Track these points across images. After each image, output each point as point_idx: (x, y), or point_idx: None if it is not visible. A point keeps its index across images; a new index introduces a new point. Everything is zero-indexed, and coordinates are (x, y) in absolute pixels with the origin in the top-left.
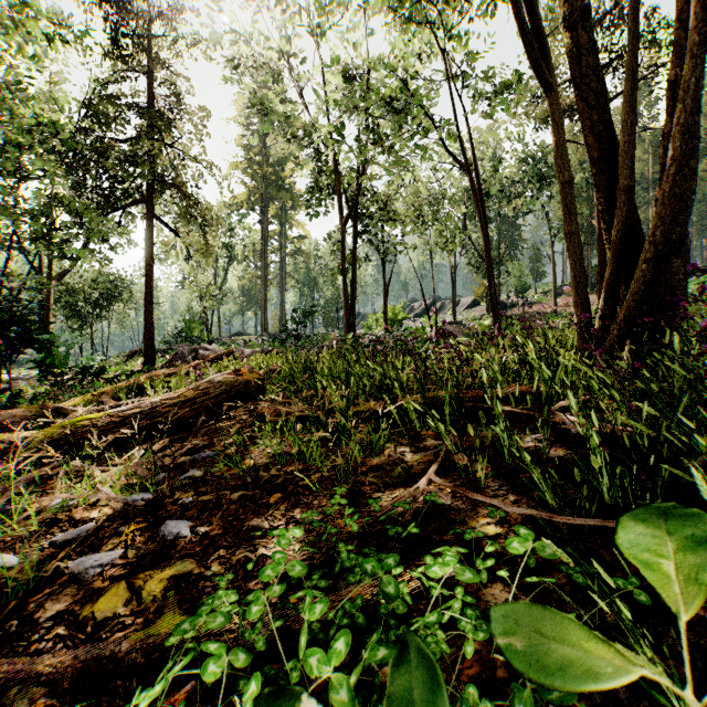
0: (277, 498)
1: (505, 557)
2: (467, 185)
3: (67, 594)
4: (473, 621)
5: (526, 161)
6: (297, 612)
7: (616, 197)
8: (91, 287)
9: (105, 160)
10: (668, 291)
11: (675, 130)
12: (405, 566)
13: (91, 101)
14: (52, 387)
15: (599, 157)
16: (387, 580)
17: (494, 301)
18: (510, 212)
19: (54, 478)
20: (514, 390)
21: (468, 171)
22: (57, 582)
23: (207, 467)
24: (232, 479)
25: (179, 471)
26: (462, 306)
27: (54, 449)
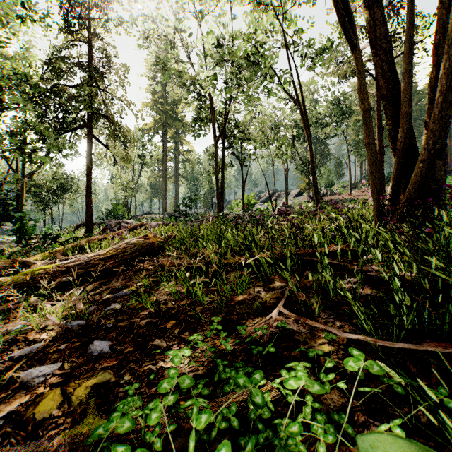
0: (172, 324)
1: (338, 369)
2: (295, 118)
3: (18, 398)
4: (322, 425)
5: (332, 103)
6: (187, 416)
7: (400, 119)
8: (51, 182)
9: (60, 99)
10: (433, 182)
11: (442, 73)
12: (265, 375)
13: (50, 60)
14: (22, 247)
15: (387, 94)
16: (255, 392)
17: (316, 190)
18: (322, 135)
19: (12, 312)
20: (333, 248)
21: (300, 104)
22: (11, 388)
23: (124, 302)
24: (141, 310)
25: (105, 304)
26: (291, 195)
27: (19, 289)
